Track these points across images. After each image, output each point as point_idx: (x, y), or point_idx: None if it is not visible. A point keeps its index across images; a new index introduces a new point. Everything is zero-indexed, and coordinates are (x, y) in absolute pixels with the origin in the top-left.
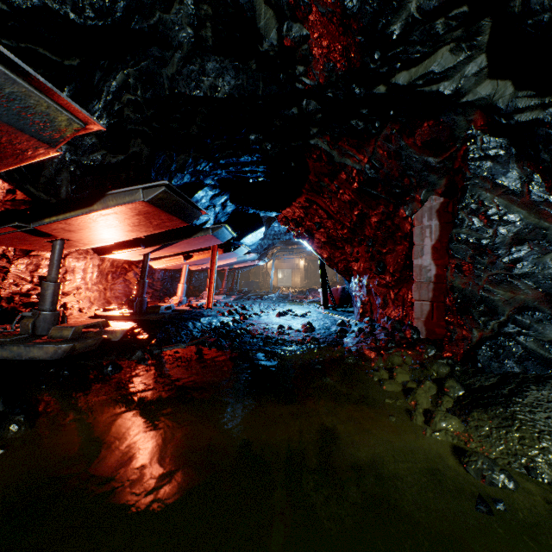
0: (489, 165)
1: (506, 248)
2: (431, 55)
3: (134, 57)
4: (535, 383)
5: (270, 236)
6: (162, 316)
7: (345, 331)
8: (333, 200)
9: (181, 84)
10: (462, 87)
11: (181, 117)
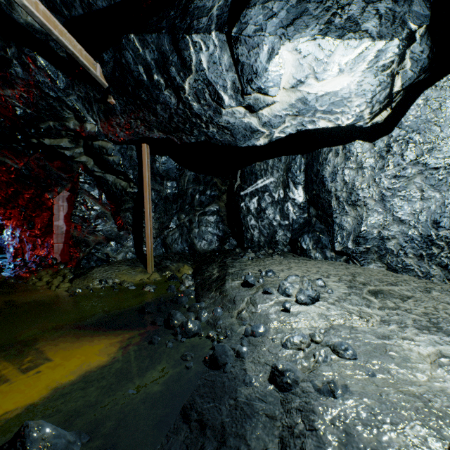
0: (88, 186)
1: (94, 220)
2: (61, 138)
3: None
4: (97, 267)
5: None
6: None
7: (2, 268)
8: None
9: None
10: (75, 156)
11: None
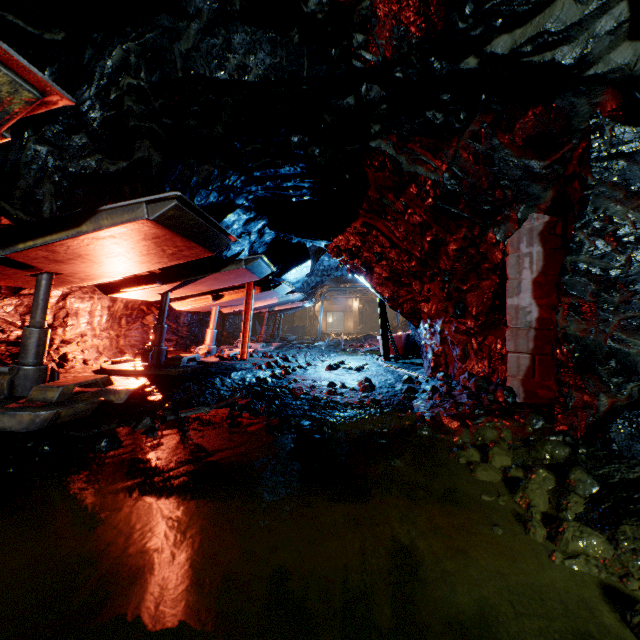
0: (622, 166)
1: None
2: (545, 8)
3: (137, 28)
4: None
5: (318, 272)
6: (183, 370)
7: (414, 391)
8: (398, 223)
9: (199, 64)
10: (590, 52)
11: (201, 111)
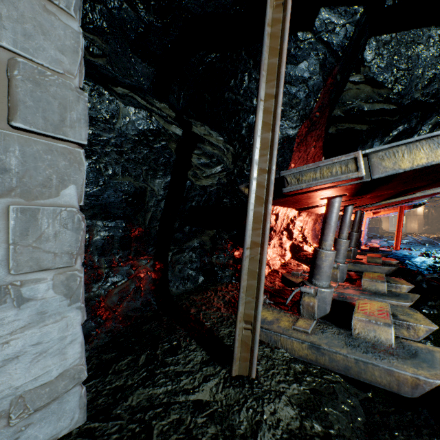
0: None
1: None
2: None
3: None
4: None
5: None
6: (388, 254)
7: None
8: None
9: None
10: None
11: None
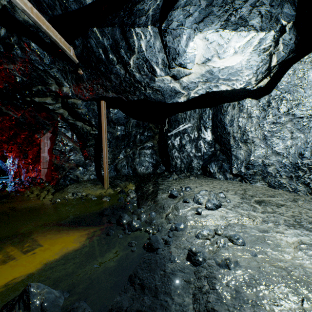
0: (64, 129)
1: (68, 152)
2: (46, 97)
3: None
4: (71, 184)
5: None
6: None
7: (6, 185)
8: None
9: None
10: (55, 109)
11: None
